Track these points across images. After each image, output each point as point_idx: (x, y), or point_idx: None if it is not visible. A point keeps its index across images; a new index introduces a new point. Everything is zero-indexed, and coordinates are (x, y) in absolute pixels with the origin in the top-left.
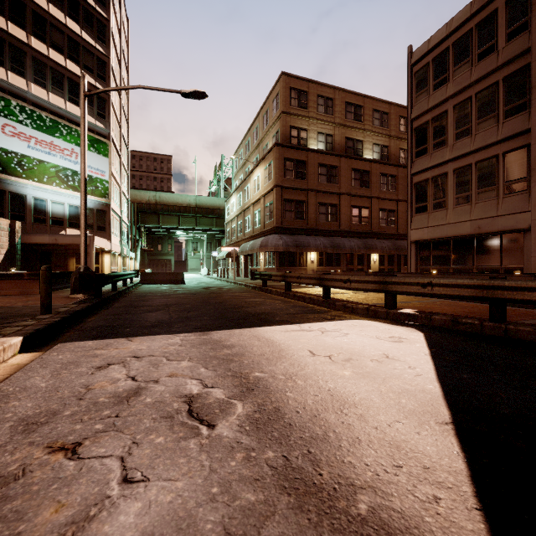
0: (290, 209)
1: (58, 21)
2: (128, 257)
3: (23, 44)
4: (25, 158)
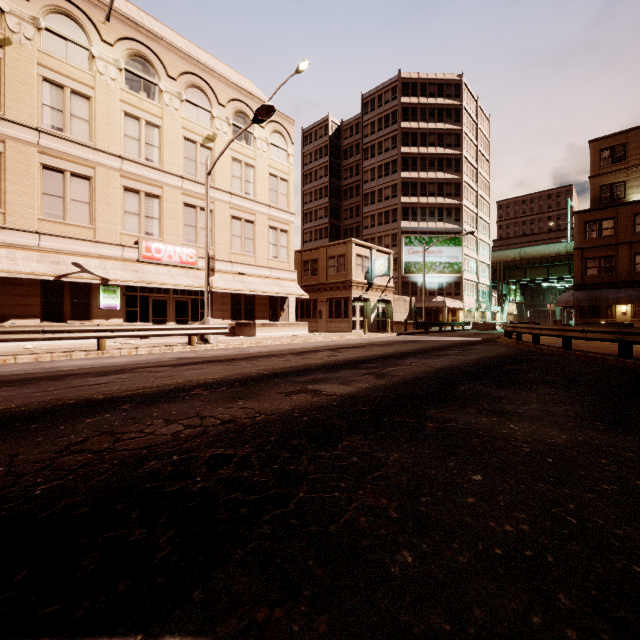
0: (592, 266)
1: (432, 179)
2: (489, 311)
3: (416, 204)
4: (417, 263)
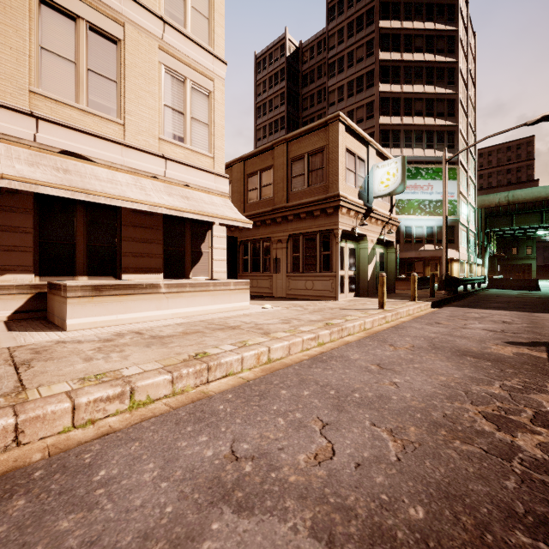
0: None
1: (419, 94)
2: (474, 264)
3: (399, 126)
4: (400, 201)
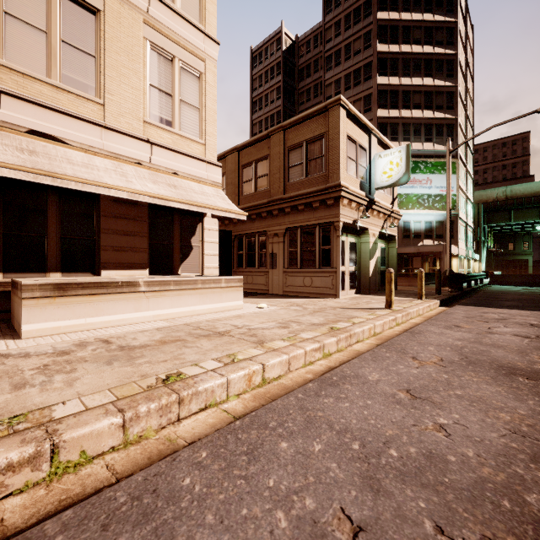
0: None
1: (417, 86)
2: (472, 259)
3: (397, 119)
4: (398, 196)
